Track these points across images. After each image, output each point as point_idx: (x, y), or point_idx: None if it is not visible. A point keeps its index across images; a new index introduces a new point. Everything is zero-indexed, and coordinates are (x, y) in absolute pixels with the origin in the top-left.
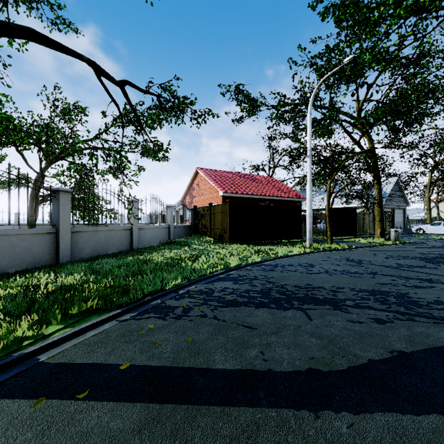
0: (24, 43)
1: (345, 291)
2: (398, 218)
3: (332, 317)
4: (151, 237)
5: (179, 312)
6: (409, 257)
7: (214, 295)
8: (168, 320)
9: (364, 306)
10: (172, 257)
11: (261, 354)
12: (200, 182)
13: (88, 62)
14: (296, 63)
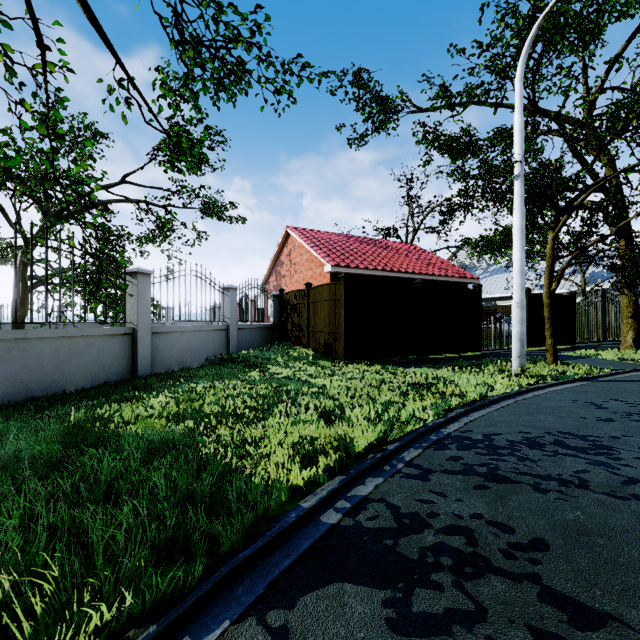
0: None
1: None
2: None
3: None
4: (186, 350)
5: None
6: None
7: None
8: None
9: None
10: (197, 412)
11: None
12: (293, 250)
13: None
14: None
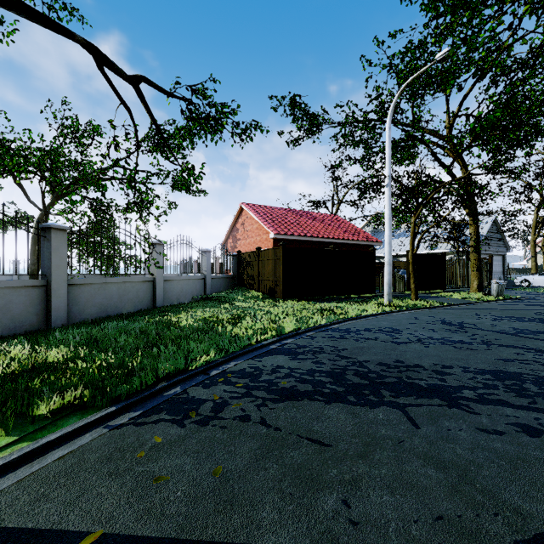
0: (9, 32)
1: (455, 372)
2: (496, 267)
3: (450, 421)
4: (181, 291)
5: (206, 411)
6: (526, 319)
7: (261, 378)
8: (188, 426)
9: (494, 401)
10: (206, 319)
11: (344, 508)
12: (246, 221)
13: (84, 44)
14: (371, 62)
